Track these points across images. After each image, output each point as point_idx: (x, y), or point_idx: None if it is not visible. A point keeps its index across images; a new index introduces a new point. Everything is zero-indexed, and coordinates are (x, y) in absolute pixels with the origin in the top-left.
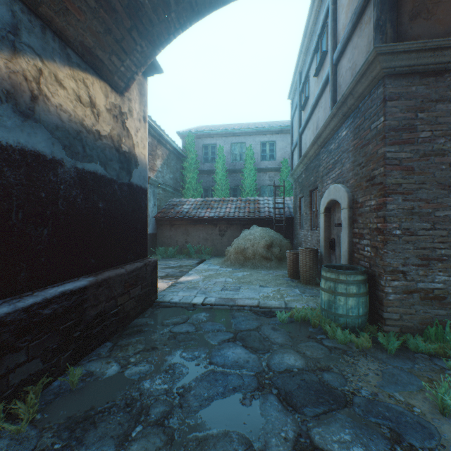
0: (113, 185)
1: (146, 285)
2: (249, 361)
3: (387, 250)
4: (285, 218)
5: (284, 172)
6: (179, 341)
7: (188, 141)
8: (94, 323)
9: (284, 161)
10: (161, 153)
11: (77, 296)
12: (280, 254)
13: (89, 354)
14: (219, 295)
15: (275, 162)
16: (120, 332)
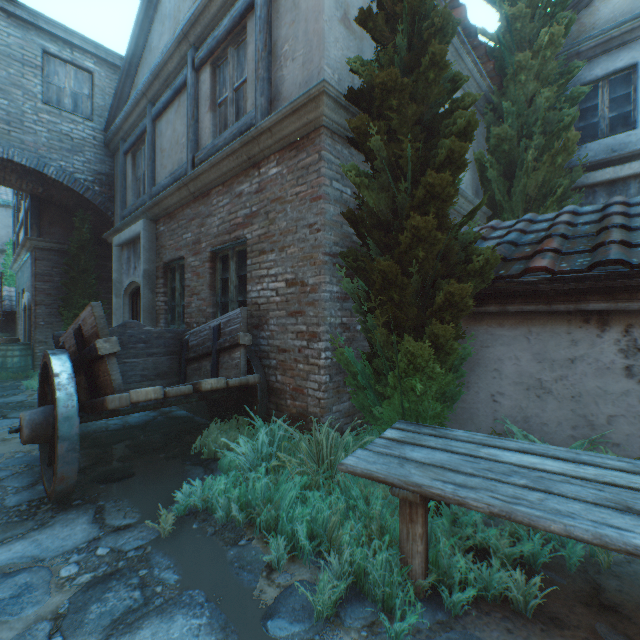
0: None
1: None
2: None
3: (37, 332)
4: (5, 312)
5: (11, 256)
6: None
7: None
8: None
9: (12, 243)
10: None
11: None
12: None
13: None
14: None
15: None
16: None
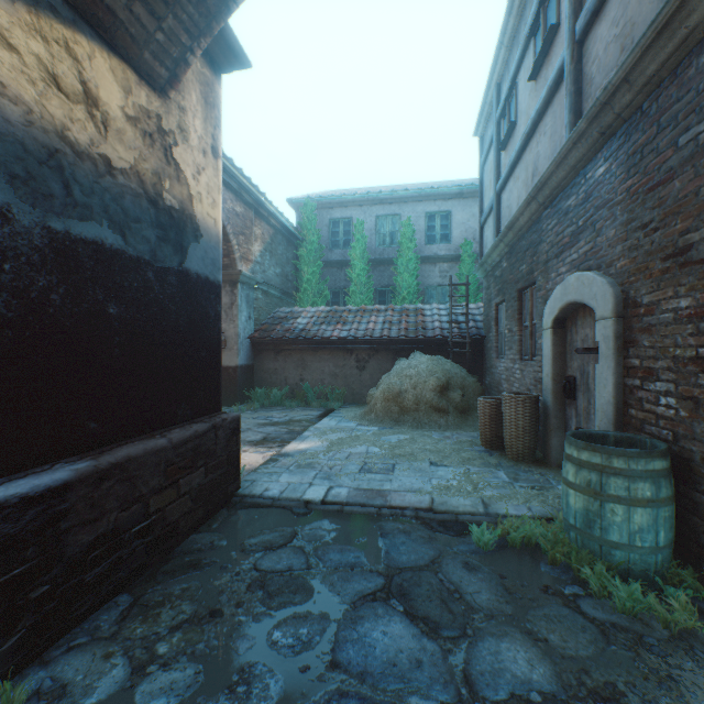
0: (142, 272)
1: (217, 466)
2: (421, 664)
3: None
4: (470, 339)
5: (465, 262)
6: (270, 595)
7: (305, 214)
8: (87, 560)
9: (465, 243)
10: (260, 233)
11: (42, 507)
12: (464, 401)
13: (73, 629)
14: (355, 483)
15: (451, 246)
16: (155, 568)
